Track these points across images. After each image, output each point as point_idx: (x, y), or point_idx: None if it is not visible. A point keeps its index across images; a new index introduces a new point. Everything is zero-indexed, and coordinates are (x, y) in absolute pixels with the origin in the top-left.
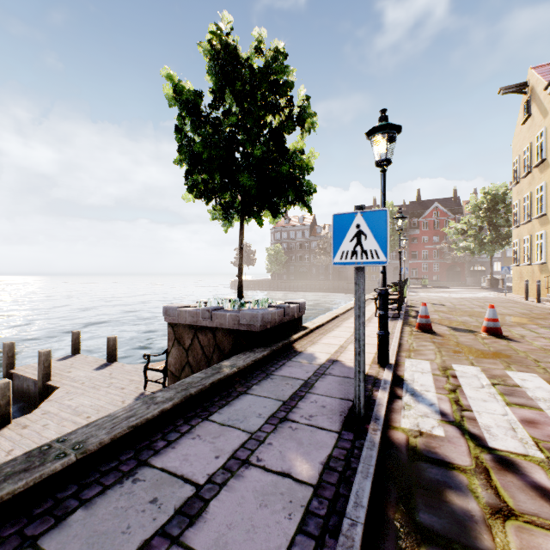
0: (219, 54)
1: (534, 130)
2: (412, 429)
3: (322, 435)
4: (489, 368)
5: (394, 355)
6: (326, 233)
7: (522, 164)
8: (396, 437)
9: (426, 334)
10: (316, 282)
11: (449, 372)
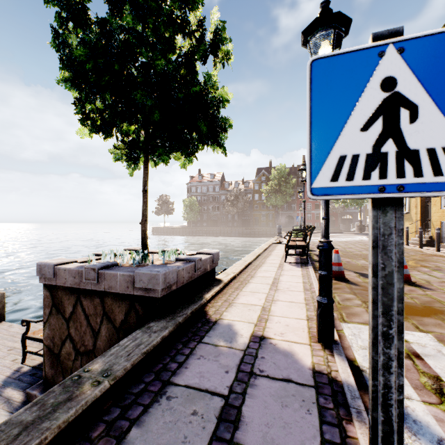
0: None
1: None
2: None
3: None
4: (441, 334)
5: None
6: (233, 188)
7: None
8: None
9: (341, 283)
10: (225, 228)
11: (405, 347)
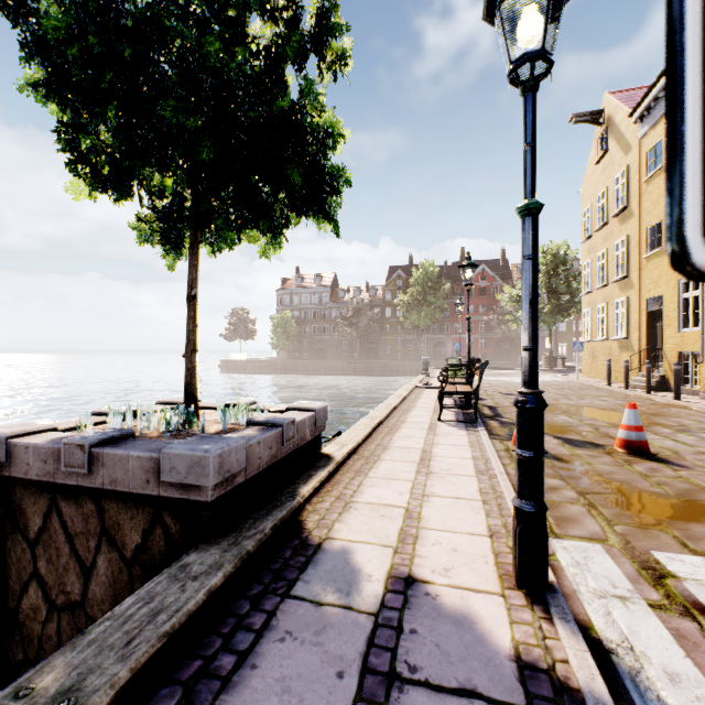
0: None
1: (611, 170)
2: None
3: None
4: None
5: None
6: (352, 297)
7: (596, 214)
8: None
9: None
10: (338, 362)
11: (675, 589)
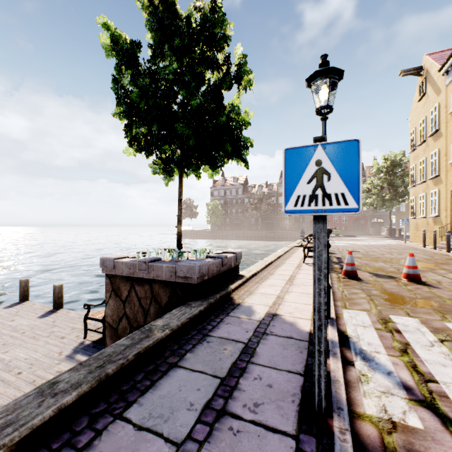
0: (158, 9)
1: (428, 105)
2: (381, 417)
3: (274, 444)
4: (427, 319)
5: (332, 306)
6: (256, 191)
7: (418, 134)
8: (366, 435)
9: (353, 281)
10: (248, 232)
11: (390, 325)
